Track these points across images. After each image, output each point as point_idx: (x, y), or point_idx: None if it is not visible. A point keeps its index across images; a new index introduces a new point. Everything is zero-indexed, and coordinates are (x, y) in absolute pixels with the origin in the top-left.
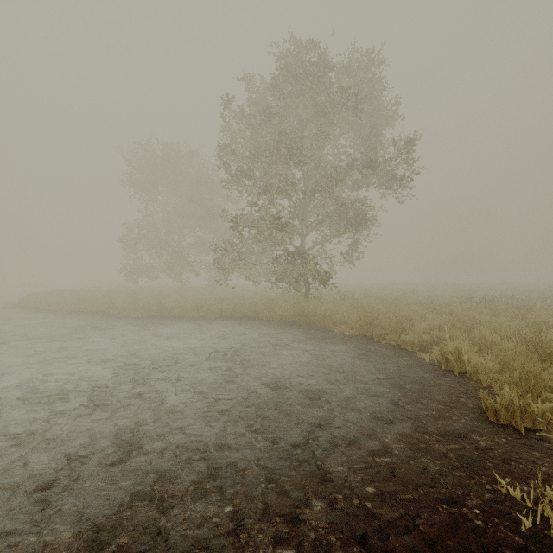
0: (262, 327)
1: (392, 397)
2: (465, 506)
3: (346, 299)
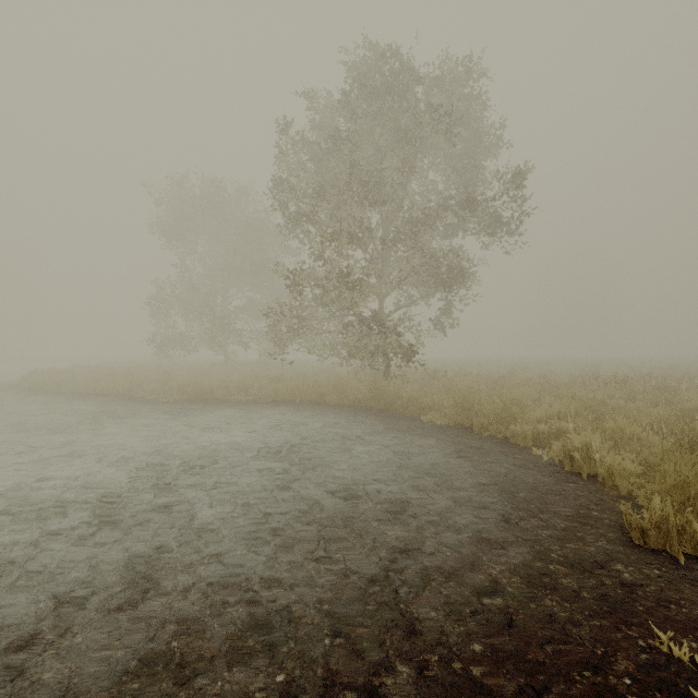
0: (328, 414)
1: (501, 509)
2: (612, 673)
3: (437, 378)
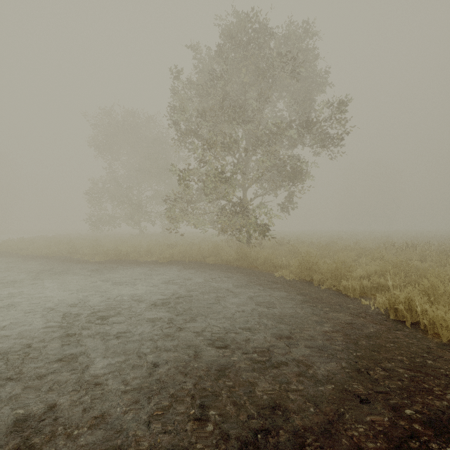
0: (208, 271)
1: (350, 358)
2: None
3: (283, 244)
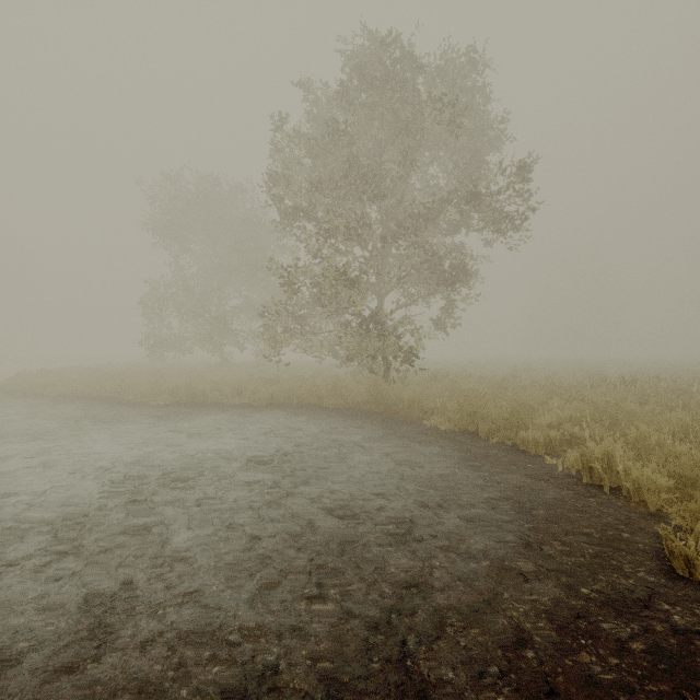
0: (326, 418)
1: (519, 530)
2: None
3: (439, 380)
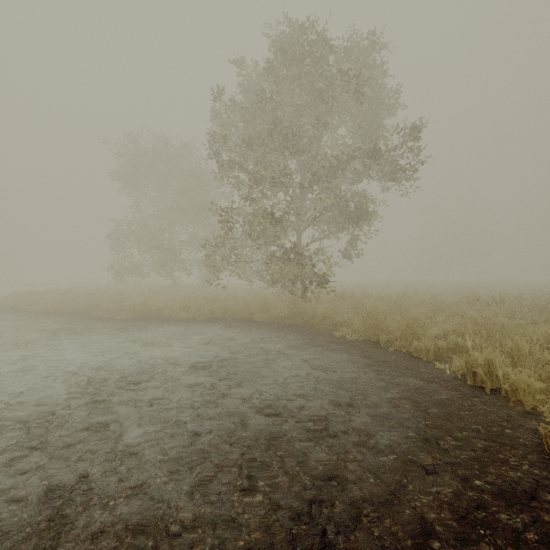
0: (255, 330)
1: (418, 427)
2: None
3: (346, 299)
